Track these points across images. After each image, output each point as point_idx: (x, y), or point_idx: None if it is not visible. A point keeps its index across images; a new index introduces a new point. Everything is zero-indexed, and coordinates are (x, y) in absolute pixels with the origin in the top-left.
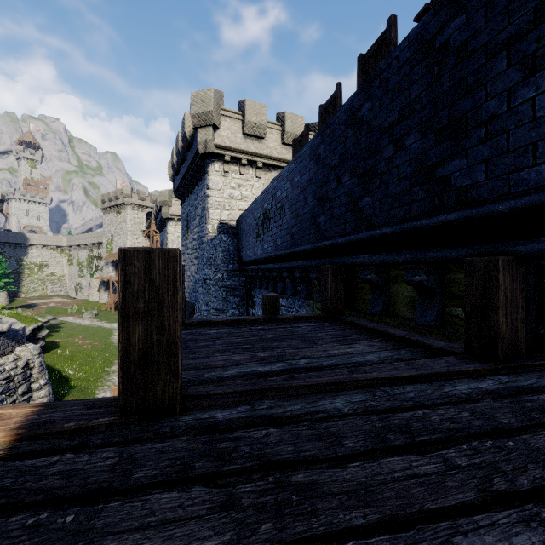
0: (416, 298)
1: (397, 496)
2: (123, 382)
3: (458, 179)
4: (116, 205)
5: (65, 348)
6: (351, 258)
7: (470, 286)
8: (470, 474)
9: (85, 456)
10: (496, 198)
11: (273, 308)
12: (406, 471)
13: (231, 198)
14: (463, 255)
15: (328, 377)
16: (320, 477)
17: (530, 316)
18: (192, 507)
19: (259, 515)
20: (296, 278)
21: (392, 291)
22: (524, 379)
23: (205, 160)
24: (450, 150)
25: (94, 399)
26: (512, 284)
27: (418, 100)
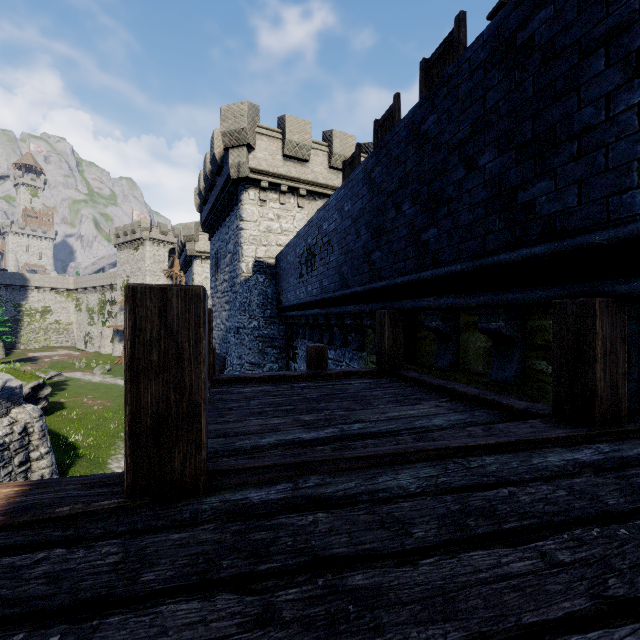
0: (492, 349)
1: (485, 605)
2: (132, 455)
3: (544, 204)
4: (132, 240)
5: (72, 410)
6: (412, 301)
7: (560, 334)
8: (577, 574)
9: (80, 551)
10: (591, 227)
11: (319, 362)
12: (494, 570)
13: (268, 232)
14: (550, 297)
15: (388, 446)
16: (384, 579)
17: (632, 370)
18: (217, 622)
19: (305, 634)
20: (347, 325)
21: (461, 341)
22: (628, 448)
23: (238, 186)
24: (535, 169)
25: (97, 476)
26: (611, 332)
27: (495, 110)
